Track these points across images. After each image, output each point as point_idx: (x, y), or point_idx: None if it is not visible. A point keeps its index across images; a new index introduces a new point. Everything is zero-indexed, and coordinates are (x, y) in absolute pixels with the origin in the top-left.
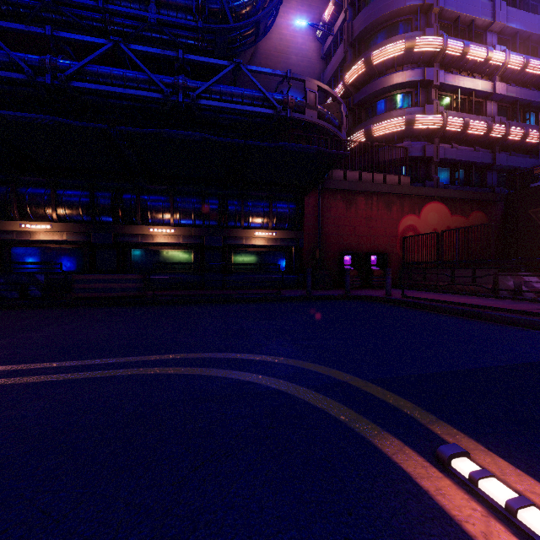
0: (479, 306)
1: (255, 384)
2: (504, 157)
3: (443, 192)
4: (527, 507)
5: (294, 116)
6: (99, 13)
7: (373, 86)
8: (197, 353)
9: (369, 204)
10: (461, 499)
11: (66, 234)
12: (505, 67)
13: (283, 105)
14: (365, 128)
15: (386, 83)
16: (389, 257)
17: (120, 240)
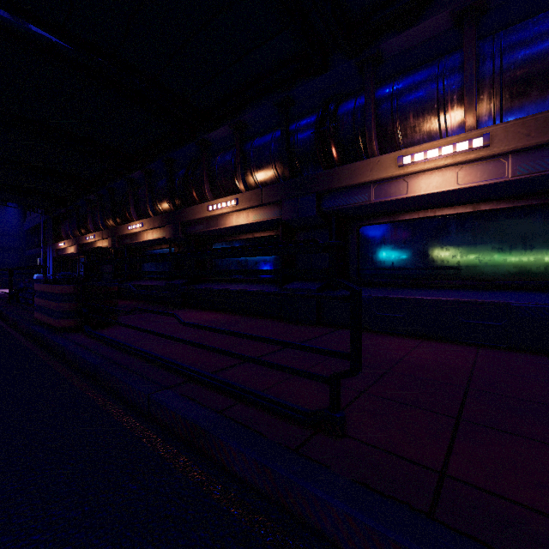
0: None
1: None
2: None
3: None
4: None
5: None
6: None
7: None
8: None
9: None
10: None
11: (154, 231)
12: None
13: None
14: None
15: None
16: None
17: (188, 232)
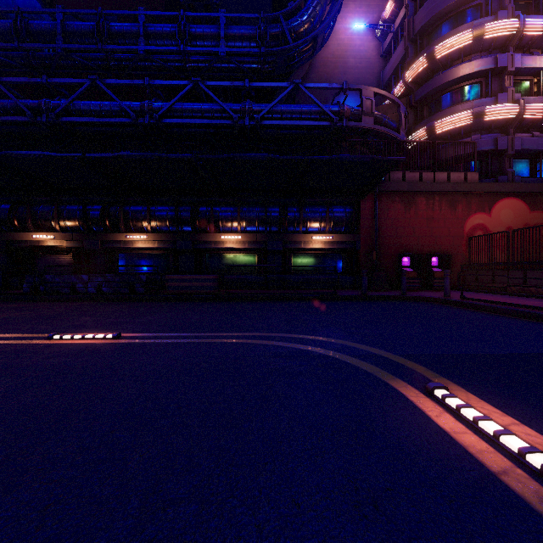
0: (540, 308)
1: (311, 351)
2: None
3: (519, 187)
4: (468, 408)
5: (350, 125)
6: (180, 55)
7: (436, 81)
8: (269, 333)
9: (430, 204)
10: (431, 405)
11: (157, 242)
12: None
13: (340, 116)
14: (427, 126)
15: (450, 77)
16: (453, 258)
17: (197, 247)
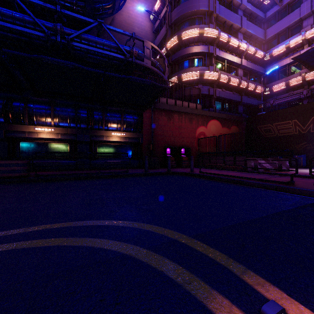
0: (241, 177)
1: (106, 250)
2: (246, 98)
3: (218, 115)
4: None
5: (137, 62)
6: None
7: (182, 52)
8: (60, 223)
9: (180, 119)
10: None
11: None
12: (247, 51)
13: (130, 54)
14: (178, 75)
15: (189, 51)
16: (191, 150)
17: (10, 135)
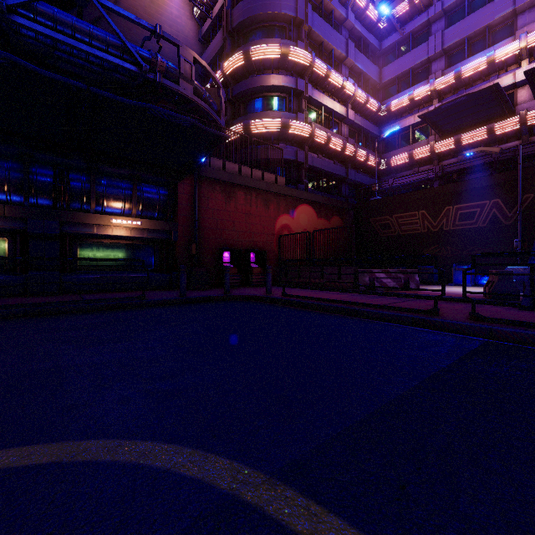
0: (354, 303)
1: None
2: (354, 173)
3: (312, 196)
4: None
5: (164, 83)
6: None
7: (252, 82)
8: None
9: (248, 200)
10: None
11: None
12: (355, 98)
13: (151, 66)
14: (244, 122)
15: (263, 82)
16: (267, 255)
17: None
